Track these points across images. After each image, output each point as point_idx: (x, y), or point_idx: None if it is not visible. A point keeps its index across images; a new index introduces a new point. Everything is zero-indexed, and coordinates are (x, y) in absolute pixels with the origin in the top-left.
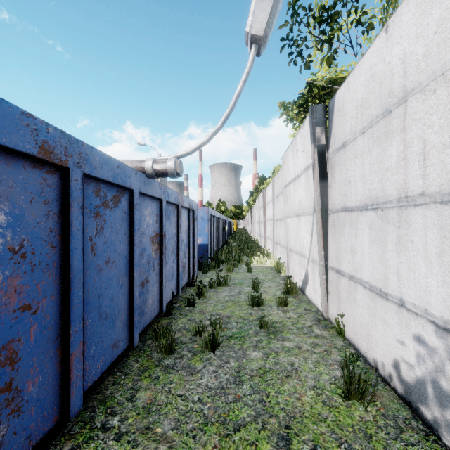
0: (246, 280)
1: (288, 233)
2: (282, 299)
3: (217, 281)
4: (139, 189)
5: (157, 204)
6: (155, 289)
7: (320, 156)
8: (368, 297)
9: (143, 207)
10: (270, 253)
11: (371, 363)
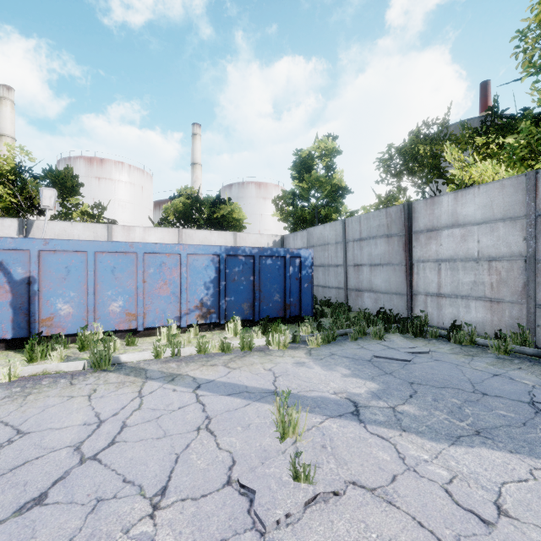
0: None
1: None
2: None
3: None
4: None
5: None
6: None
7: None
8: None
9: None
10: None
11: None
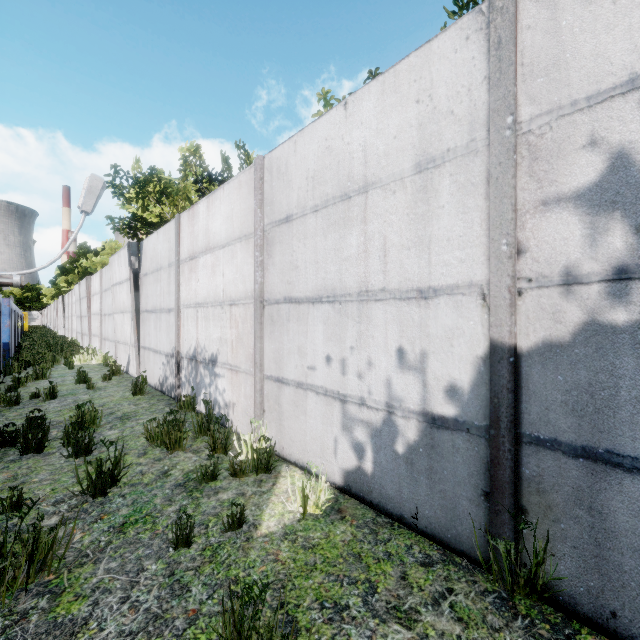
0: (69, 374)
1: (116, 327)
2: (107, 375)
3: (34, 375)
4: None
5: None
6: None
7: (135, 275)
8: (153, 356)
9: None
10: (97, 352)
11: (154, 387)
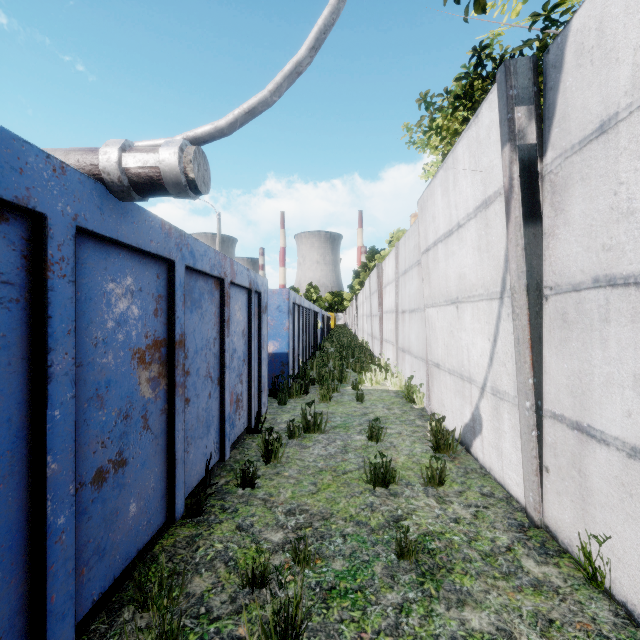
0: (355, 419)
1: (431, 334)
2: (433, 470)
3: (303, 424)
4: (76, 219)
5: (160, 272)
6: (152, 472)
7: (526, 170)
8: None
9: (101, 274)
10: (390, 365)
11: None
